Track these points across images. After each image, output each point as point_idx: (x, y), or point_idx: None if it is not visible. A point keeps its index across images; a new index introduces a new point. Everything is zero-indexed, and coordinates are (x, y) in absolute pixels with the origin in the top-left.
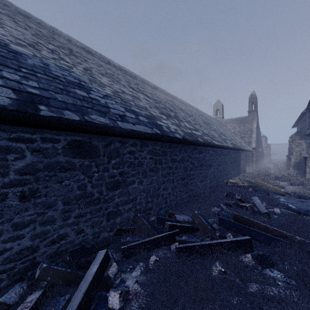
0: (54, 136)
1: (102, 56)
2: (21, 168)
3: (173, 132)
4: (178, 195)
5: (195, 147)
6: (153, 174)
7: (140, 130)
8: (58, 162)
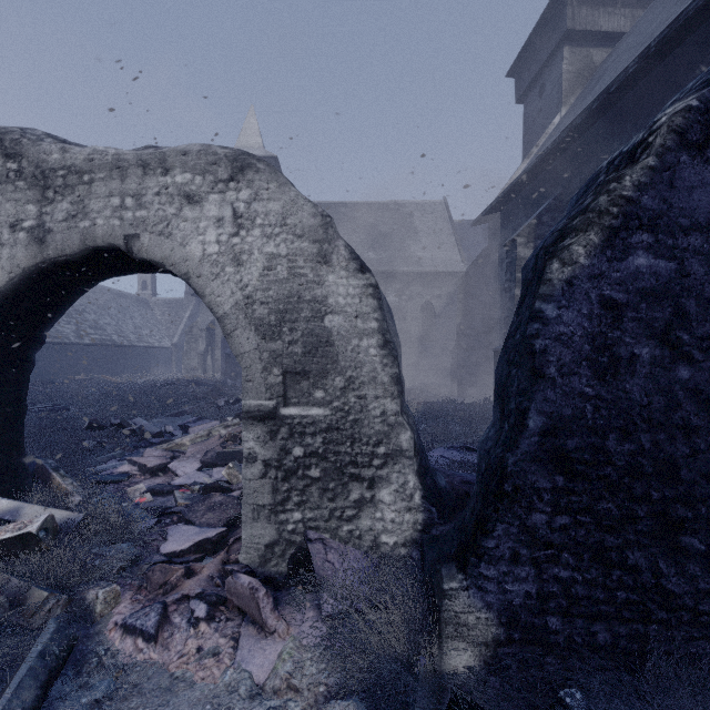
0: None
1: None
2: None
3: None
4: None
5: None
6: None
7: None
8: None
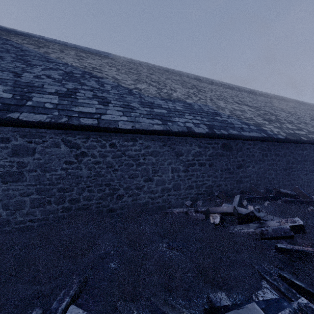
0: (217, 141)
1: (207, 79)
2: (209, 154)
3: (276, 135)
4: (280, 181)
5: (298, 145)
6: (261, 163)
7: (254, 135)
8: (219, 152)
